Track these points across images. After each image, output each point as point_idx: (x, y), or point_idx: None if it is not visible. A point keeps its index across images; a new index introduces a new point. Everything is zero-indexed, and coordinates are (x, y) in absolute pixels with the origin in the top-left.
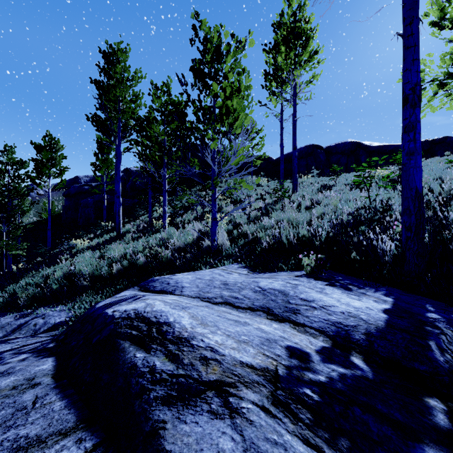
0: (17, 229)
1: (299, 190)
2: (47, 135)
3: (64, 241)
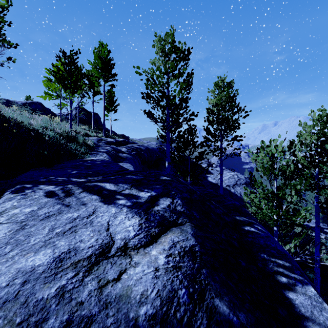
0: None
1: None
2: None
3: None
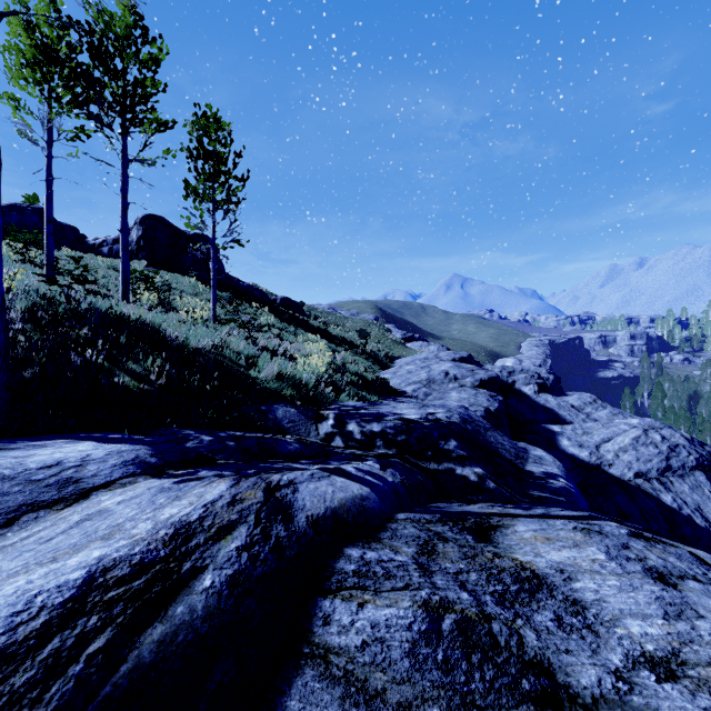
0: None
1: None
2: None
3: None
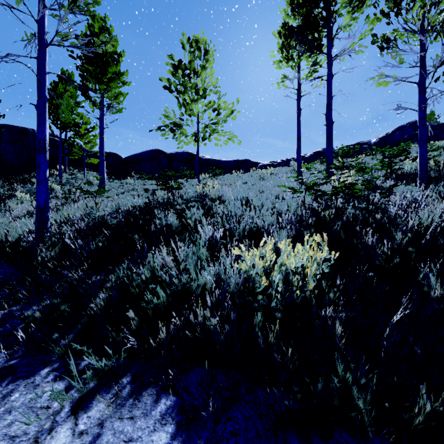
0: None
1: (108, 192)
2: None
3: None
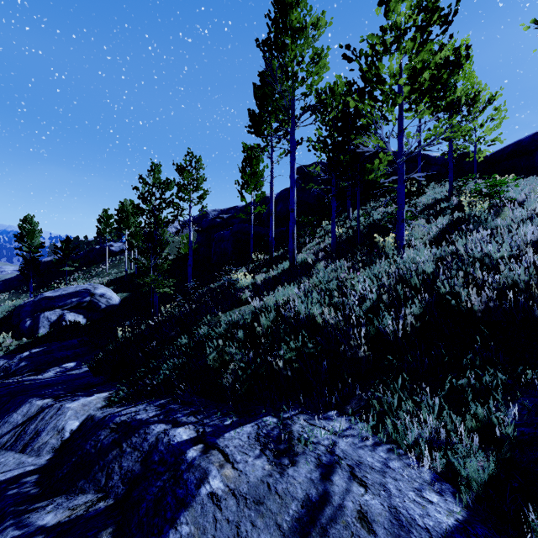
0: (163, 263)
1: None
2: (188, 154)
3: (226, 275)
